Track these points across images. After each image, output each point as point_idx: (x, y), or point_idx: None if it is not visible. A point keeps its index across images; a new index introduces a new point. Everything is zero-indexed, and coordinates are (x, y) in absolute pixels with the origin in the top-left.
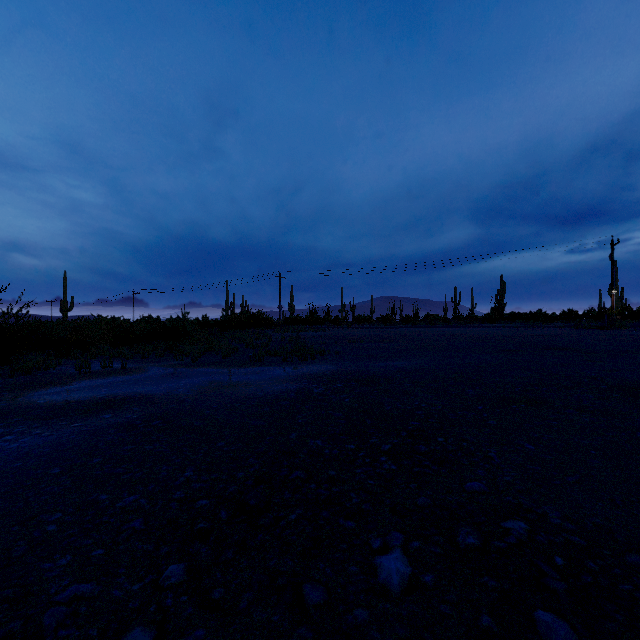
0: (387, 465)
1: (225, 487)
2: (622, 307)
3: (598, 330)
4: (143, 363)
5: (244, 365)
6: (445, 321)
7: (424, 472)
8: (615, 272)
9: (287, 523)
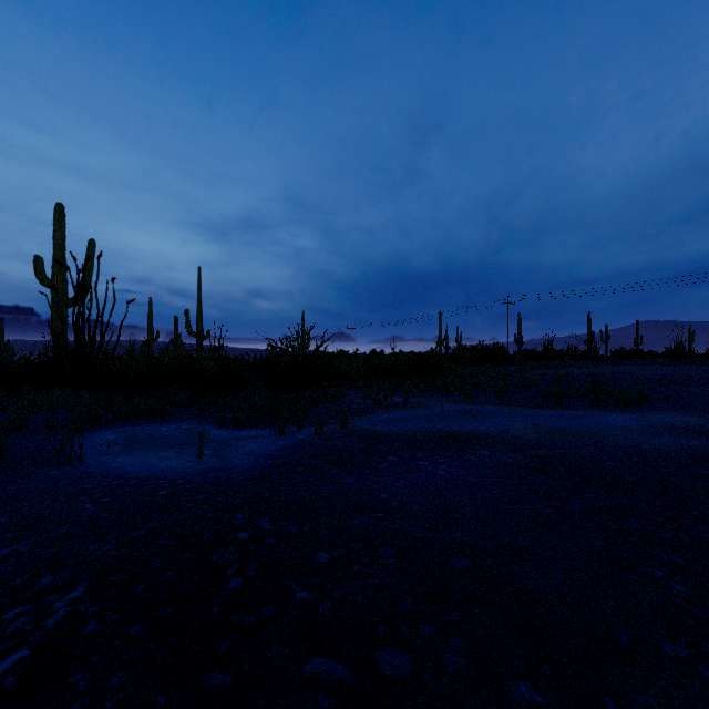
0: None
1: None
2: None
3: None
4: (413, 397)
5: (539, 407)
6: None
7: None
8: None
9: None
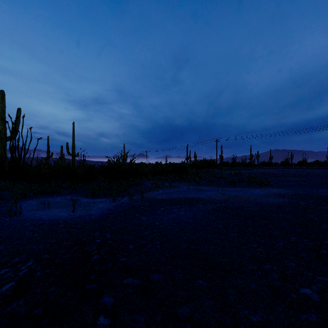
0: None
1: None
2: None
3: None
4: (174, 183)
5: (226, 187)
6: None
7: None
8: None
9: None
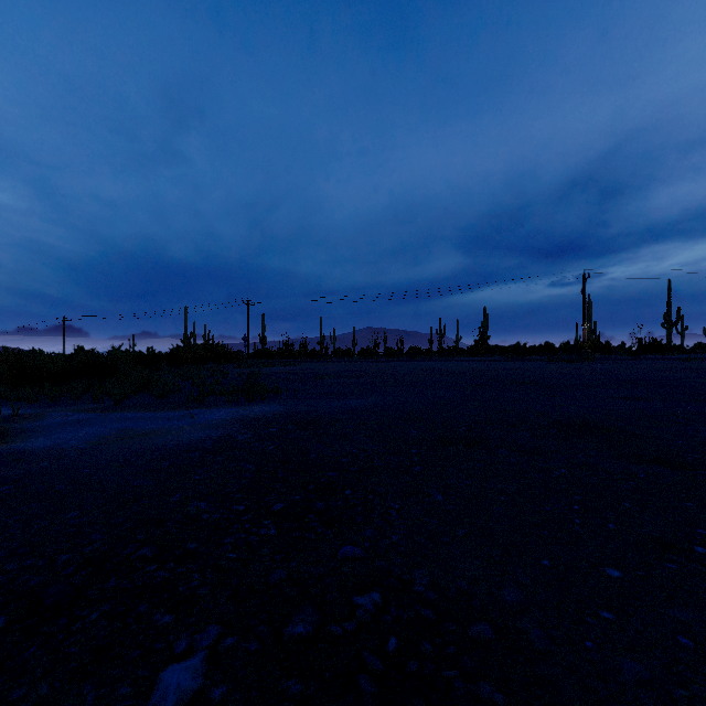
0: (265, 530)
1: (28, 579)
2: (593, 340)
3: (568, 363)
4: (48, 408)
5: (178, 407)
6: (428, 354)
7: (303, 537)
8: (589, 306)
9: (82, 626)
